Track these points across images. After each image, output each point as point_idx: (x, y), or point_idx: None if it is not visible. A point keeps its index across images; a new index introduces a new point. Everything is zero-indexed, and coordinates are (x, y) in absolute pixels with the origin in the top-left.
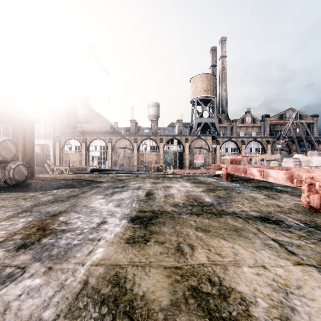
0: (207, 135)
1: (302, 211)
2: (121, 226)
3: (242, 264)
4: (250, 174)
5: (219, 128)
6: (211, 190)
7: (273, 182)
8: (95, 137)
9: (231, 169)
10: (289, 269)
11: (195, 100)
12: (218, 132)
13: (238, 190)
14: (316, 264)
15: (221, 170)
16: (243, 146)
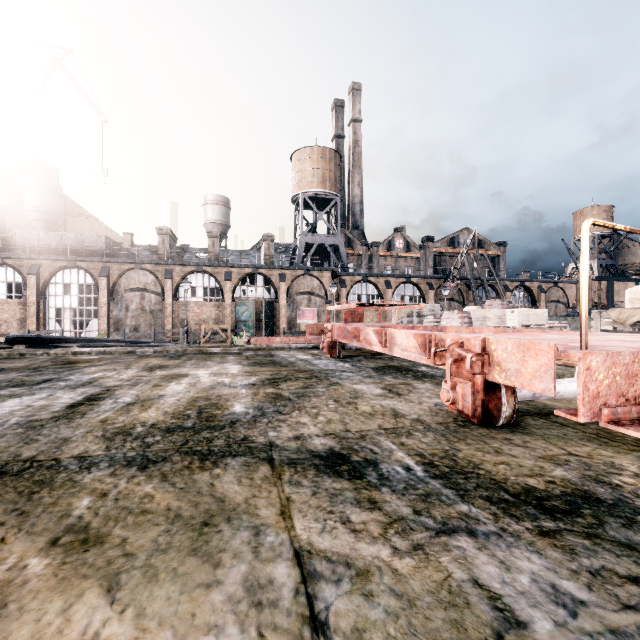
0: (323, 268)
1: (440, 424)
2: None
3: None
4: (365, 342)
5: (349, 257)
6: (277, 380)
7: None
8: (65, 263)
9: (338, 333)
10: None
11: (300, 197)
12: (344, 264)
13: (336, 379)
14: None
15: (322, 335)
16: (388, 291)
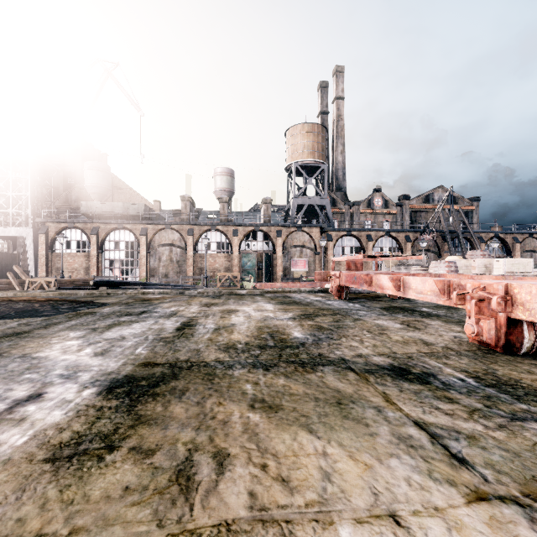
0: (312, 225)
1: (468, 351)
2: (70, 407)
3: (339, 511)
4: (376, 286)
5: (333, 215)
6: (309, 315)
7: (415, 301)
8: (116, 226)
9: (346, 279)
10: (457, 518)
11: (293, 166)
12: (330, 221)
13: (356, 315)
14: (519, 494)
15: (331, 281)
16: (369, 244)
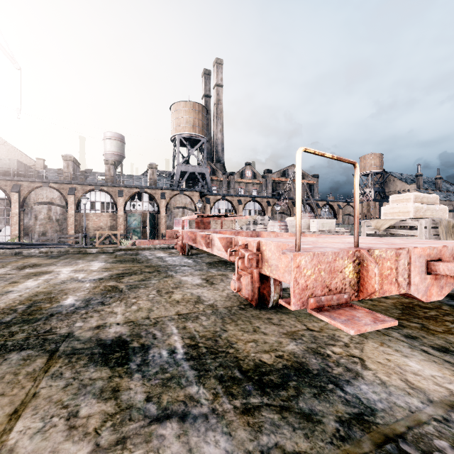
0: (193, 189)
1: (226, 308)
2: None
3: None
4: (199, 243)
5: (213, 182)
6: (124, 275)
7: None
8: None
9: (186, 236)
10: None
11: (177, 137)
12: (209, 187)
13: (173, 272)
14: None
15: (176, 238)
16: (239, 207)
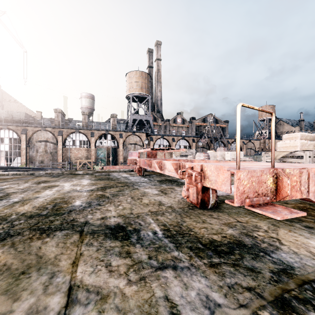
0: (141, 131)
1: (180, 208)
2: None
3: None
4: (153, 167)
5: (155, 126)
6: (105, 187)
7: None
8: (1, 126)
9: (142, 163)
10: None
11: (130, 95)
12: (152, 130)
13: (137, 186)
14: None
15: (135, 164)
16: (173, 143)
